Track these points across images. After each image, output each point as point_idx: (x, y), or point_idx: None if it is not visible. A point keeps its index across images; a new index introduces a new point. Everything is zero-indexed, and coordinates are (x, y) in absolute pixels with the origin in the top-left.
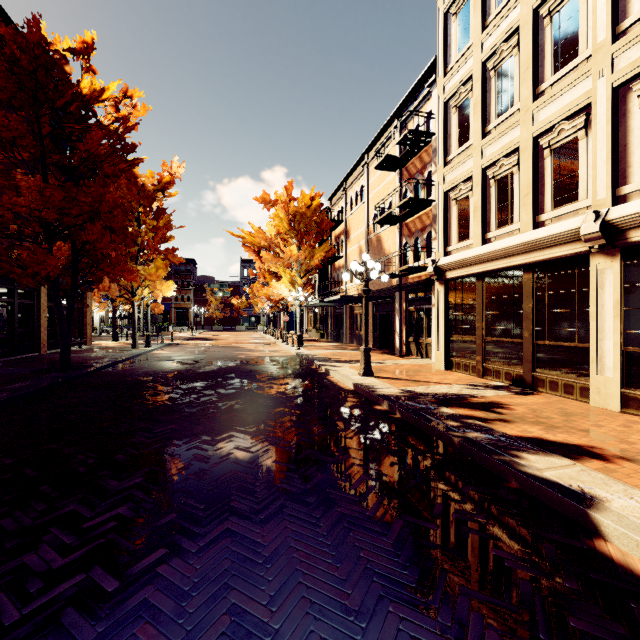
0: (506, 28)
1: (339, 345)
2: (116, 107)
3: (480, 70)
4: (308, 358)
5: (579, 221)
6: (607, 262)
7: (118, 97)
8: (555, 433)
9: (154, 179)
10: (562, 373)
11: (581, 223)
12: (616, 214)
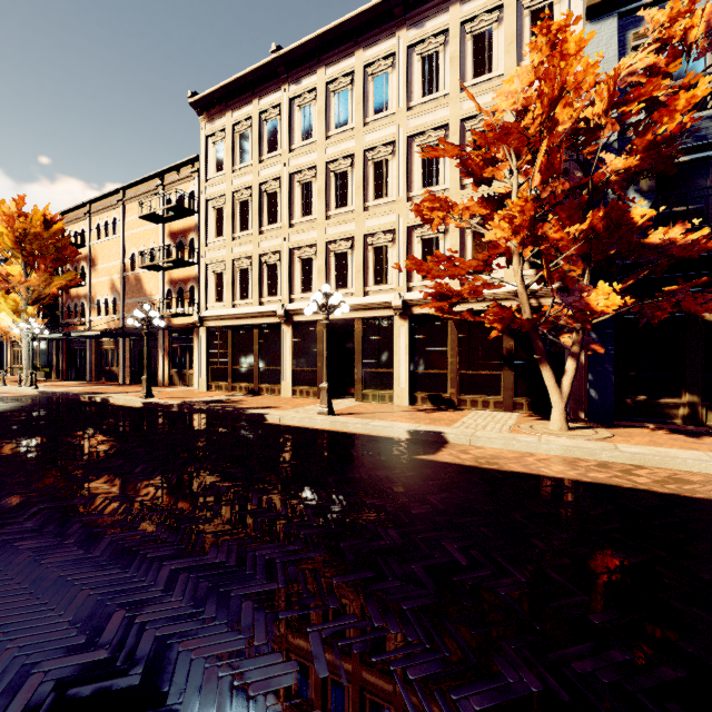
0: (245, 182)
1: (85, 383)
2: None
3: (231, 196)
4: (68, 393)
5: (277, 307)
6: (287, 328)
7: None
8: (263, 405)
9: None
10: (271, 383)
11: (278, 308)
12: (289, 308)
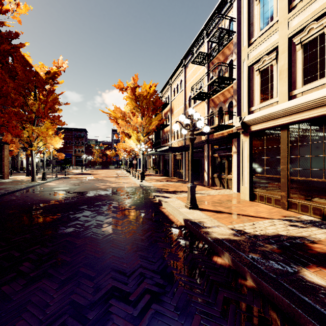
0: None
1: (167, 178)
2: None
3: None
4: (146, 189)
5: None
6: None
7: None
8: None
9: (44, 69)
10: None
11: None
12: None
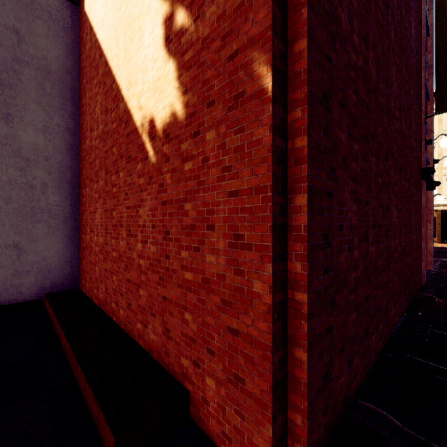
0: None
1: None
2: None
3: None
4: None
5: None
6: None
7: None
8: None
9: None
10: None
11: None
12: None
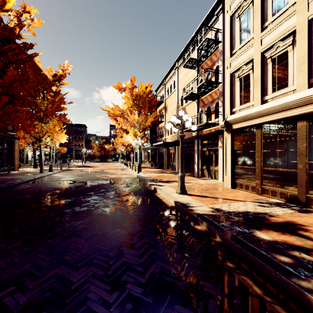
0: None
1: (161, 170)
2: (17, 16)
3: None
4: (143, 179)
5: None
6: None
7: (20, 12)
8: None
9: (52, 72)
10: None
11: None
12: None
